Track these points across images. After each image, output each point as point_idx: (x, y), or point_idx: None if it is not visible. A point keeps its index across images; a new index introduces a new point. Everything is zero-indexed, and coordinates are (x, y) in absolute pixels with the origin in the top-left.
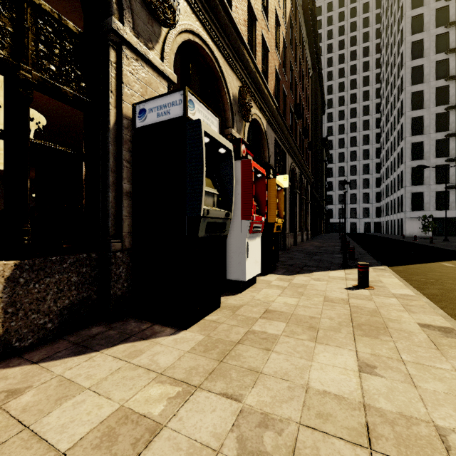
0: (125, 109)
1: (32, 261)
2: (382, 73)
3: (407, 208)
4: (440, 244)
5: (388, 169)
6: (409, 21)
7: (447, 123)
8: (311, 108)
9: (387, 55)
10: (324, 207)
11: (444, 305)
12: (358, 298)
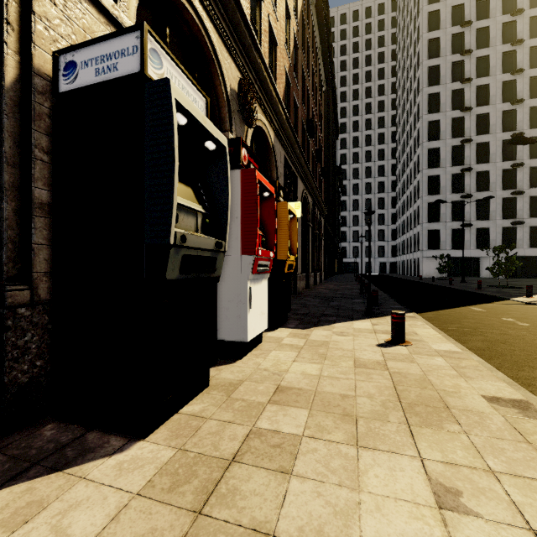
0: (37, 59)
1: None
2: (398, 99)
3: (424, 247)
4: (459, 285)
5: (404, 204)
6: (426, 43)
7: (462, 157)
8: (324, 129)
9: (403, 80)
10: (338, 245)
11: (498, 363)
12: (397, 360)
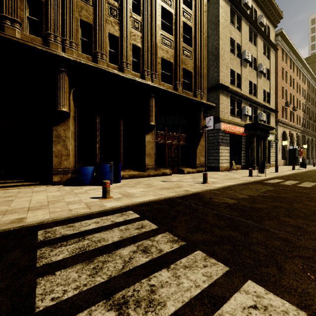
0: (287, 147)
1: (284, 160)
2: None
3: None
4: None
5: None
6: None
7: None
8: None
9: None
10: None
11: None
12: None
